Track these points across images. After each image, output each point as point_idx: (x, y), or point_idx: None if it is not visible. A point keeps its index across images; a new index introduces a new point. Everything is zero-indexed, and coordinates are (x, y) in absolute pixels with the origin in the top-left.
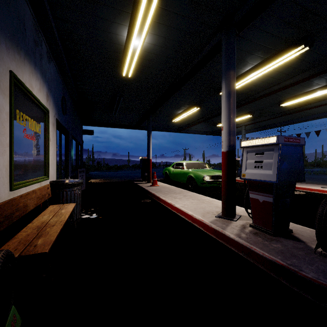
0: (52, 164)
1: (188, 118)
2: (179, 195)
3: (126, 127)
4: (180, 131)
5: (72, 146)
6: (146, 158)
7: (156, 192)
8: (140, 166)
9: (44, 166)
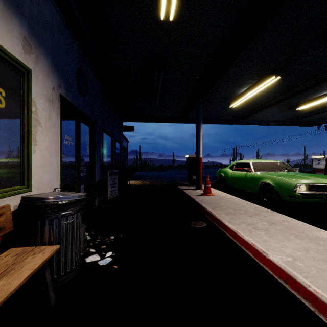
0: (48, 165)
1: (253, 100)
2: (257, 220)
3: (170, 121)
4: (237, 122)
5: (102, 142)
6: (195, 157)
7: (213, 210)
8: (186, 166)
9: (20, 168)
